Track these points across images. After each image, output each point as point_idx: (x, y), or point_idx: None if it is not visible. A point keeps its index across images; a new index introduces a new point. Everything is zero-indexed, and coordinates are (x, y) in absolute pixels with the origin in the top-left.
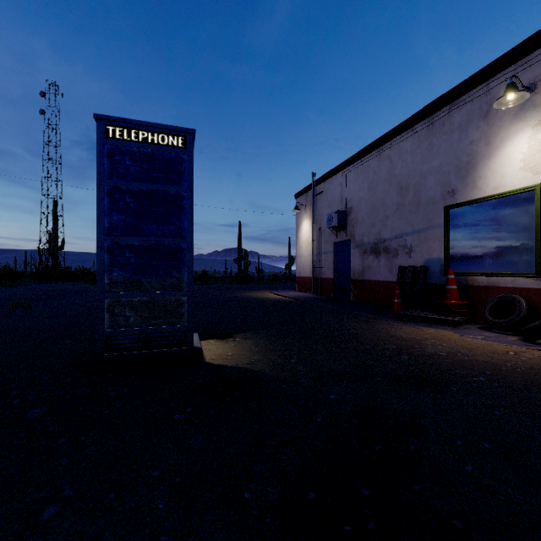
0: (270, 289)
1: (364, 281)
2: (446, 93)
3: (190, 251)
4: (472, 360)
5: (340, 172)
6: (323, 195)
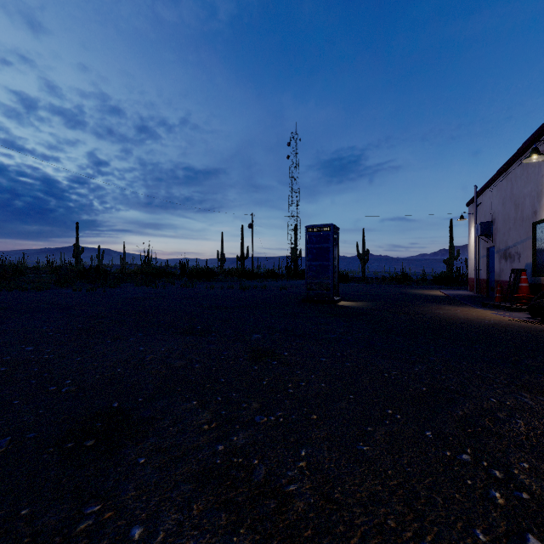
0: (445, 289)
1: (500, 281)
2: (530, 137)
3: (332, 266)
4: (449, 315)
5: (489, 187)
6: (481, 206)
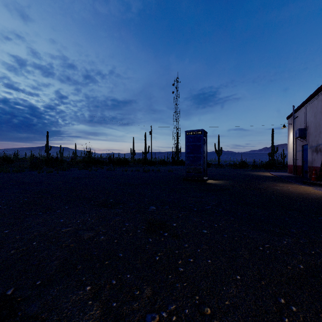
0: (272, 171)
1: (312, 167)
2: None
3: (202, 157)
4: (284, 190)
5: (303, 106)
6: (297, 118)
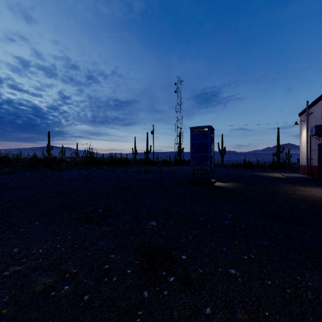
0: (282, 172)
1: None
2: None
3: (210, 156)
4: (309, 195)
5: (320, 100)
6: (312, 114)
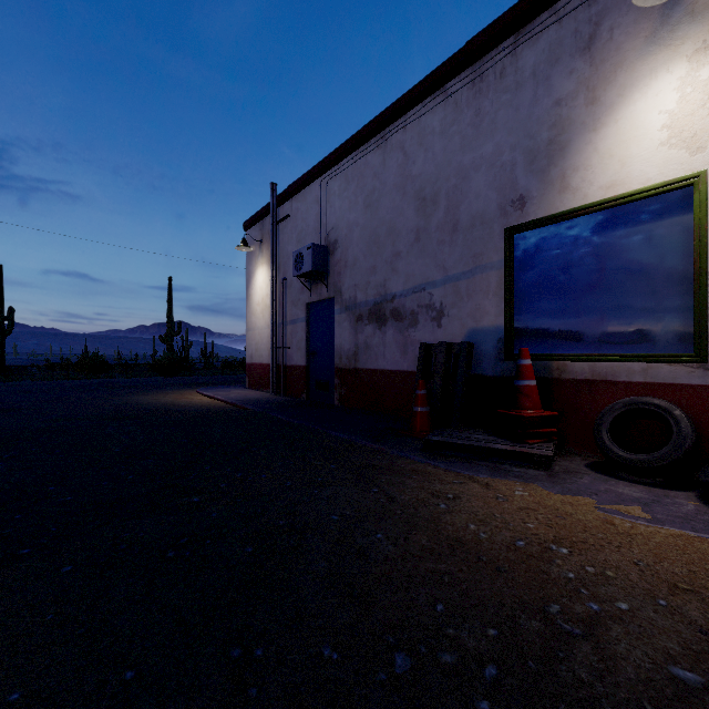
0: (201, 385)
1: (358, 370)
2: (511, 9)
3: None
4: None
5: (317, 179)
6: (289, 222)
